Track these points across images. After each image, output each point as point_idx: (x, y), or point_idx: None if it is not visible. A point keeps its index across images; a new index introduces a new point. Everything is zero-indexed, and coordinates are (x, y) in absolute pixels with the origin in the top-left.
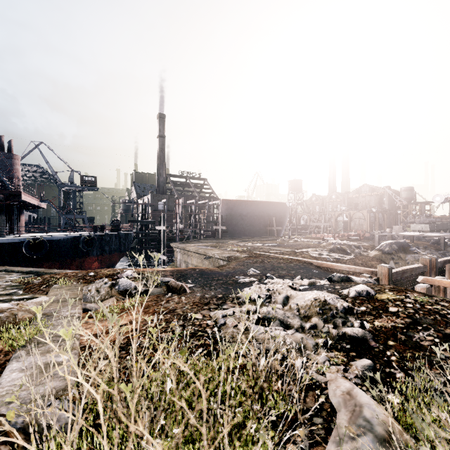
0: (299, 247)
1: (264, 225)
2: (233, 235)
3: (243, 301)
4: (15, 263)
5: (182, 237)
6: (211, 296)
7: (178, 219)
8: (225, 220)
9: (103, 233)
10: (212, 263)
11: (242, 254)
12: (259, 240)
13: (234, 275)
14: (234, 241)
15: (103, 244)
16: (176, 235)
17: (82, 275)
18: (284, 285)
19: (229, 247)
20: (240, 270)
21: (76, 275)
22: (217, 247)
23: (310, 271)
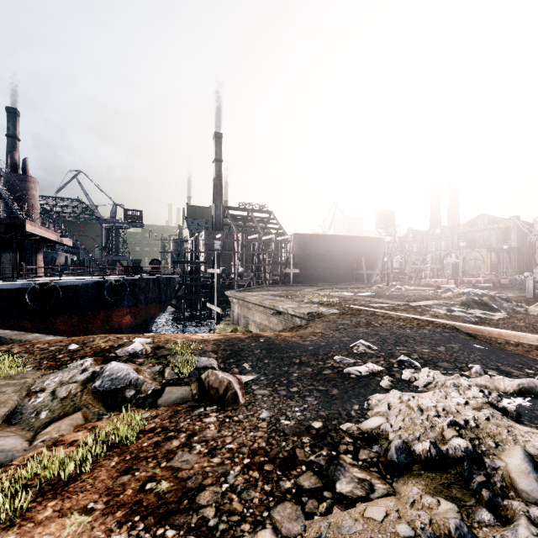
0: (413, 299)
1: (349, 267)
2: (307, 280)
3: (392, 464)
4: (17, 316)
5: (242, 283)
6: (295, 425)
7: (236, 260)
8: (297, 261)
9: (136, 277)
10: (283, 321)
11: (330, 308)
12: (345, 288)
13: (330, 355)
14: (311, 289)
15: (137, 291)
16: (234, 281)
17: (56, 348)
18: (468, 397)
19: (306, 297)
20: (337, 341)
21: (44, 350)
22: (290, 298)
23: (469, 345)
